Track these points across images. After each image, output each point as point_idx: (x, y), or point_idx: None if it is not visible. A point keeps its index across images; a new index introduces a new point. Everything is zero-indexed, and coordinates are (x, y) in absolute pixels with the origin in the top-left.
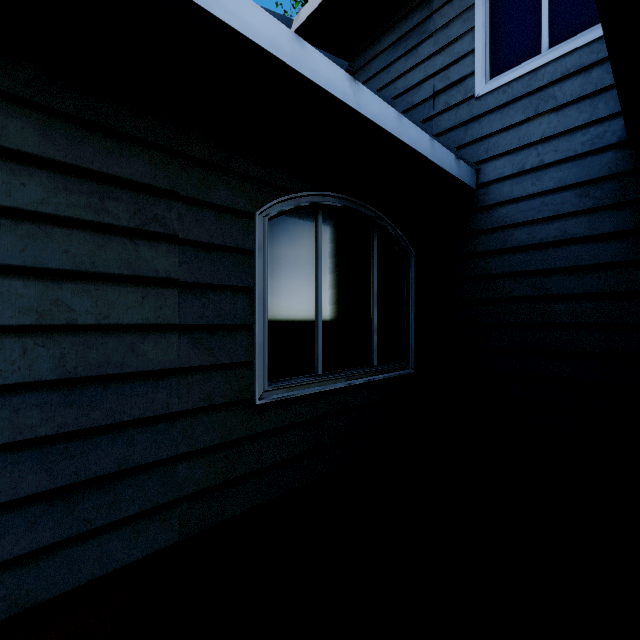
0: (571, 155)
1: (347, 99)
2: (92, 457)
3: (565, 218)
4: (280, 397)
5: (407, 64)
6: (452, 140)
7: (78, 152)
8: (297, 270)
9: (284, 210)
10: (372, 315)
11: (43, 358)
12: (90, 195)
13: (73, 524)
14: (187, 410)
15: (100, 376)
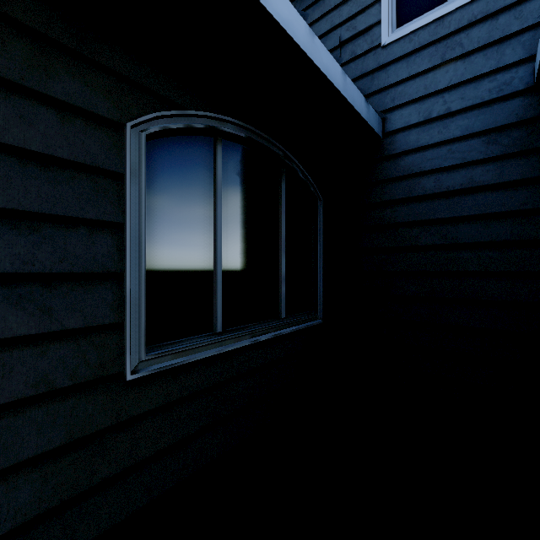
0: (478, 102)
1: None
2: None
3: (472, 166)
4: (164, 366)
5: (314, 14)
6: None
7: None
8: (190, 207)
9: (170, 128)
10: (280, 263)
11: None
12: None
13: None
14: (1, 404)
15: None
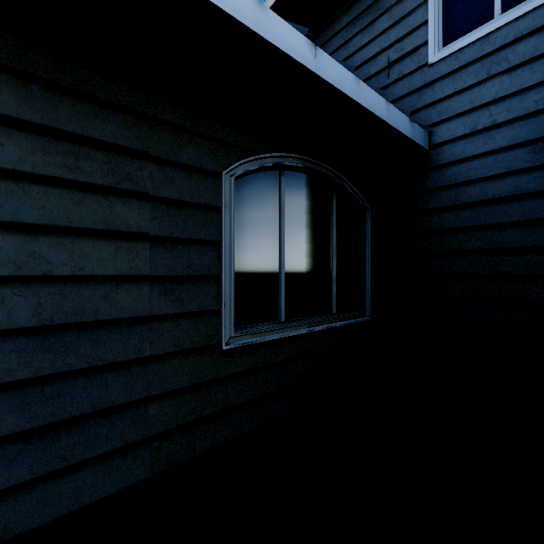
0: (524, 113)
1: (307, 63)
2: (68, 399)
3: (518, 174)
4: (245, 343)
5: (364, 39)
6: (406, 106)
7: (54, 115)
8: (261, 226)
9: (249, 170)
10: (331, 267)
11: (21, 307)
12: (66, 155)
13: (49, 461)
14: (158, 355)
15: (75, 323)
